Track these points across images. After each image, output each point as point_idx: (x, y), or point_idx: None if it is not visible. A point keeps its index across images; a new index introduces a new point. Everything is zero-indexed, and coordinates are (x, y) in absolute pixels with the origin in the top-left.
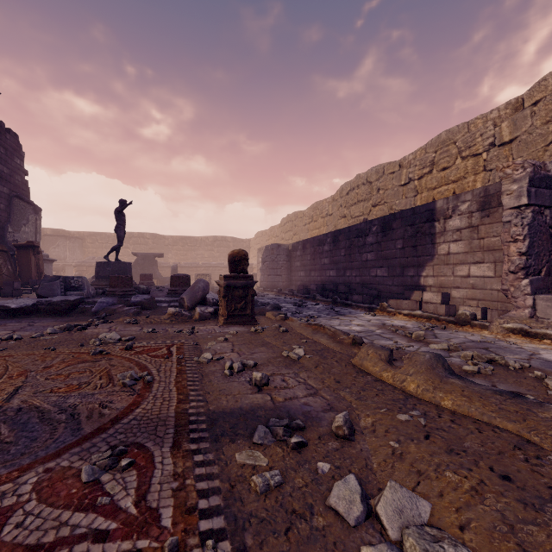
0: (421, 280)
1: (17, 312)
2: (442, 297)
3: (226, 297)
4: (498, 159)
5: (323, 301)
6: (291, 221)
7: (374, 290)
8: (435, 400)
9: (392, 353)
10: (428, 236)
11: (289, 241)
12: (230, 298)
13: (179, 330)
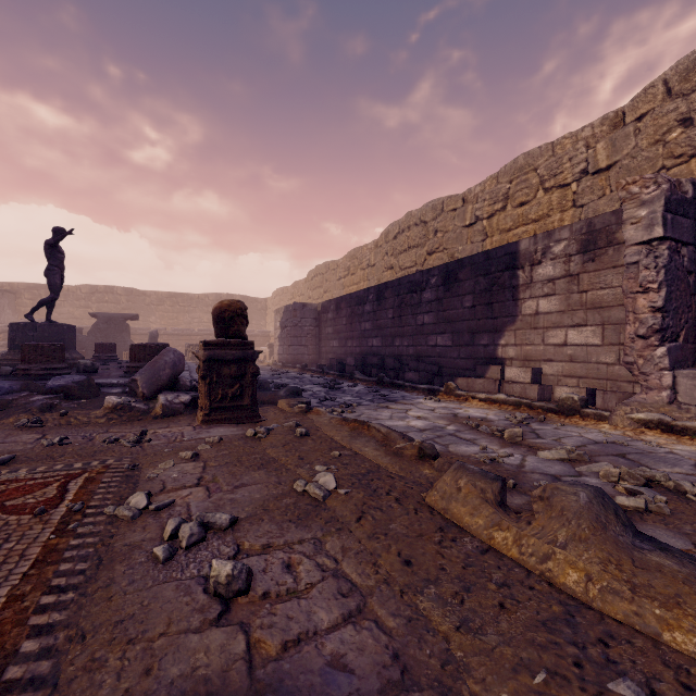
0: (498, 351)
1: None
2: (532, 373)
3: (207, 378)
4: (592, 191)
5: (363, 381)
6: (320, 274)
7: (434, 364)
8: (644, 624)
9: (504, 485)
10: (508, 290)
11: (318, 301)
12: (215, 380)
13: (114, 438)
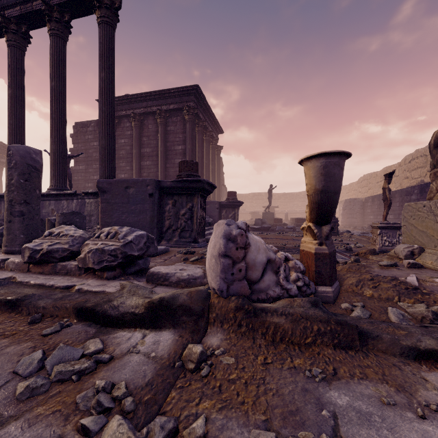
0: None
1: (256, 229)
2: None
3: None
4: None
5: None
6: (366, 179)
7: None
8: None
9: None
10: None
11: (364, 194)
12: None
13: None
